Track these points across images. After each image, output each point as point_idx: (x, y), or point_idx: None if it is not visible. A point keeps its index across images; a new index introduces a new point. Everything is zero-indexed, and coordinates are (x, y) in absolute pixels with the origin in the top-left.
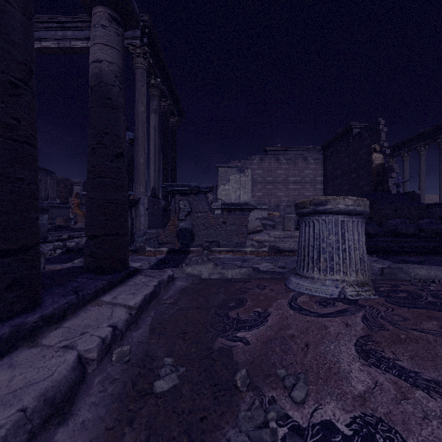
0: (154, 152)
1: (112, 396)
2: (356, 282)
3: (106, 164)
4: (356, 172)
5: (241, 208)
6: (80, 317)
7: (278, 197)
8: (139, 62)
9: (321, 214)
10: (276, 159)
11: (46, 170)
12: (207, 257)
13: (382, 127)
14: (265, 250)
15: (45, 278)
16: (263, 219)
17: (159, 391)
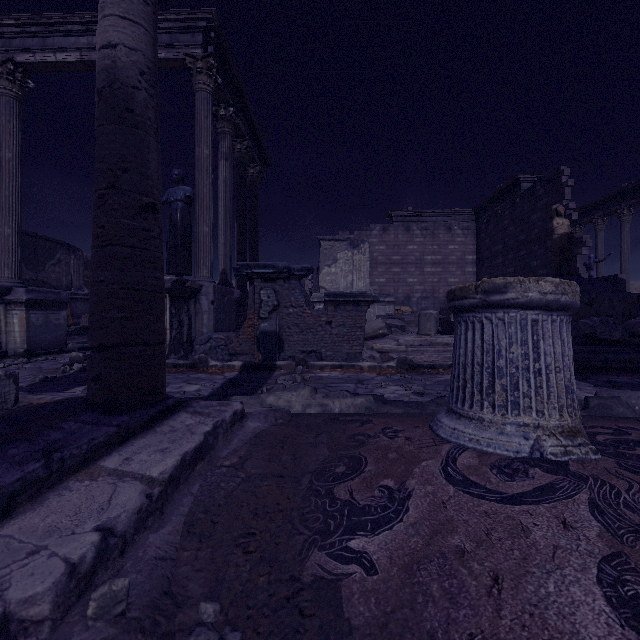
0: (224, 217)
1: None
2: (559, 429)
3: (122, 223)
4: (526, 247)
5: (354, 301)
6: (44, 508)
7: (409, 285)
8: (200, 82)
9: (496, 308)
10: (406, 228)
11: (68, 245)
12: (302, 377)
13: (566, 179)
14: (392, 365)
15: (6, 423)
16: (387, 317)
17: None
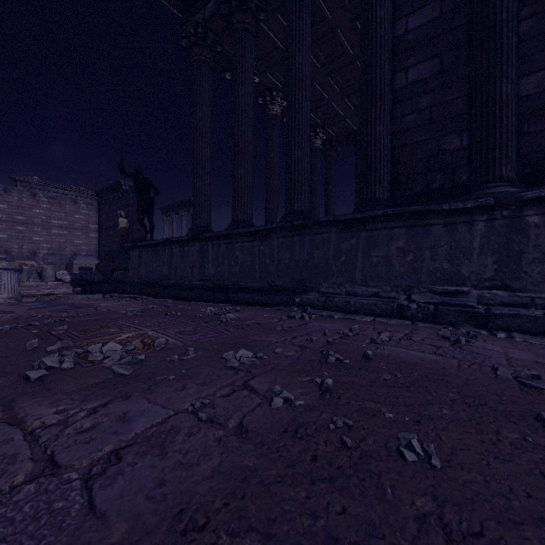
0: None
1: None
2: (7, 297)
3: None
4: None
5: None
6: None
7: (35, 243)
8: None
9: None
10: (32, 194)
11: None
12: None
13: None
14: None
15: None
16: None
17: None
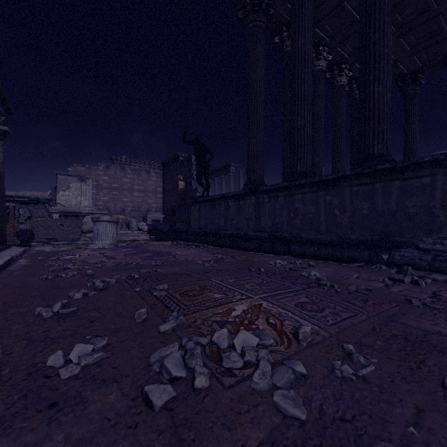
0: None
1: (28, 259)
2: (109, 243)
3: None
4: None
5: (76, 215)
6: (5, 251)
7: (124, 203)
8: None
9: (99, 222)
10: (122, 168)
11: None
12: None
13: (193, 161)
14: None
15: None
16: None
17: (39, 259)
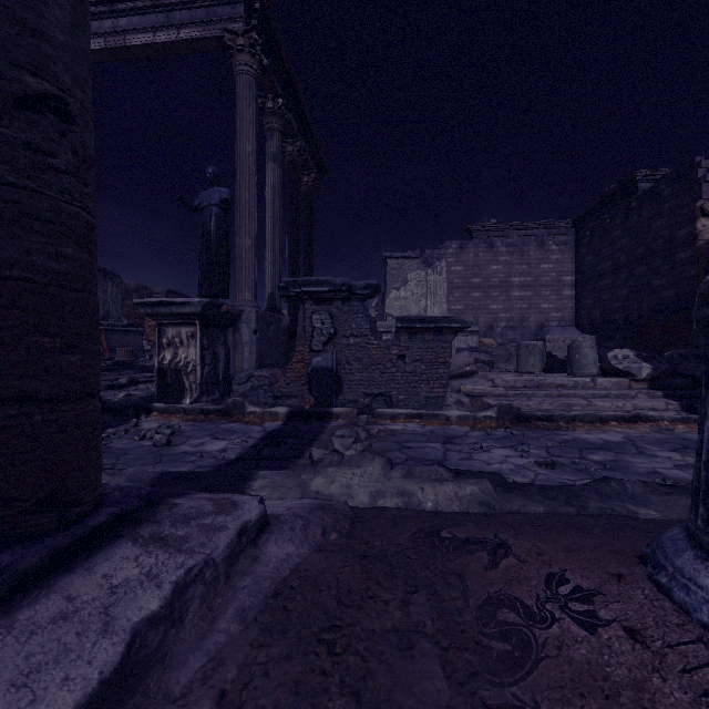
0: (272, 230)
1: None
2: None
3: None
4: (646, 262)
5: (436, 328)
6: None
7: (492, 313)
8: (242, 62)
9: None
10: (488, 245)
11: (105, 271)
12: (367, 430)
13: (703, 173)
14: (490, 415)
15: None
16: (470, 350)
17: None
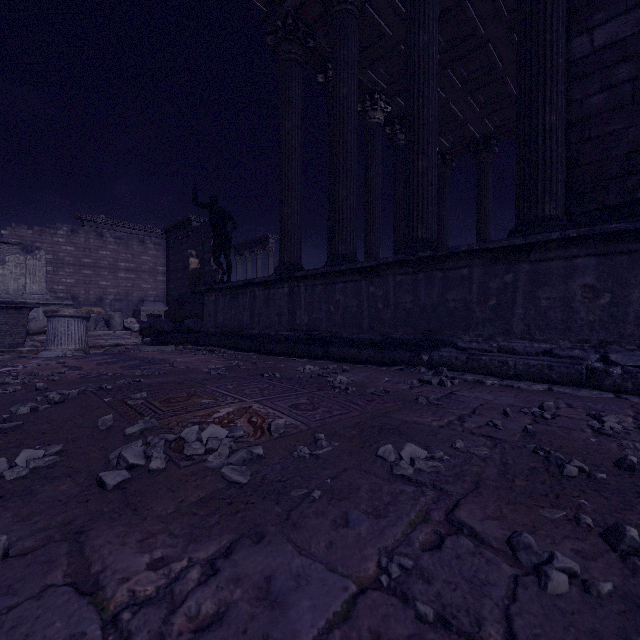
0: None
1: None
2: (75, 349)
3: None
4: None
5: (17, 307)
6: None
7: (102, 288)
8: None
9: (57, 317)
10: (99, 234)
11: None
12: None
13: None
14: None
15: None
16: None
17: None
